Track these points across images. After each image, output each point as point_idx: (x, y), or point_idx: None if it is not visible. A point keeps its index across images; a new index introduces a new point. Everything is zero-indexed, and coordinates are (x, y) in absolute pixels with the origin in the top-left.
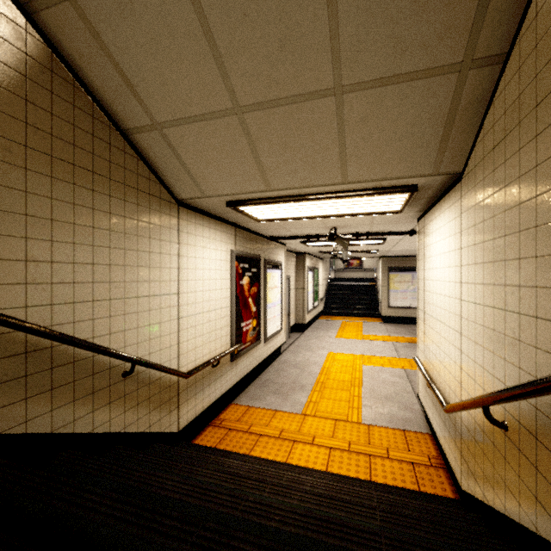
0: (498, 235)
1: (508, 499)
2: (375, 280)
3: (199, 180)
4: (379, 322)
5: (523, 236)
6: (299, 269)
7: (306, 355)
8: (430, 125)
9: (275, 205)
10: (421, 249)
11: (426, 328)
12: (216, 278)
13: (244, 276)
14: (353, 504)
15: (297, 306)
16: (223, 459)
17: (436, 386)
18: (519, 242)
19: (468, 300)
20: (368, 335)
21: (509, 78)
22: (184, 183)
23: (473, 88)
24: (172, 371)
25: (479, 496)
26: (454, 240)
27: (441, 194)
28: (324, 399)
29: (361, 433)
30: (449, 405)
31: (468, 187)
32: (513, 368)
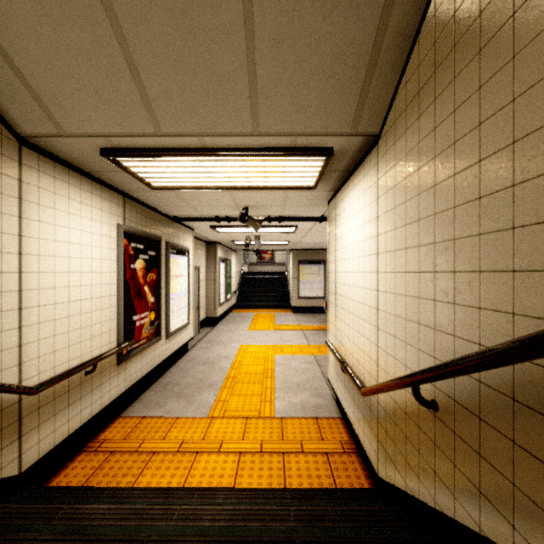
0: (425, 188)
1: (439, 490)
2: (286, 273)
3: (49, 104)
4: (289, 313)
5: (460, 178)
6: (210, 259)
7: (217, 350)
8: (353, 63)
9: (170, 161)
10: (332, 230)
11: (338, 310)
12: (93, 257)
13: (138, 259)
14: (265, 541)
15: (208, 299)
16: (83, 506)
17: (350, 369)
18: (455, 187)
19: (387, 271)
20: (279, 325)
21: (440, 1)
22: (25, 107)
23: (399, 17)
24: (2, 387)
25: (400, 485)
26: (369, 210)
27: (354, 166)
28: (234, 395)
29: (274, 429)
30: (369, 388)
31: (387, 147)
32: (446, 337)
